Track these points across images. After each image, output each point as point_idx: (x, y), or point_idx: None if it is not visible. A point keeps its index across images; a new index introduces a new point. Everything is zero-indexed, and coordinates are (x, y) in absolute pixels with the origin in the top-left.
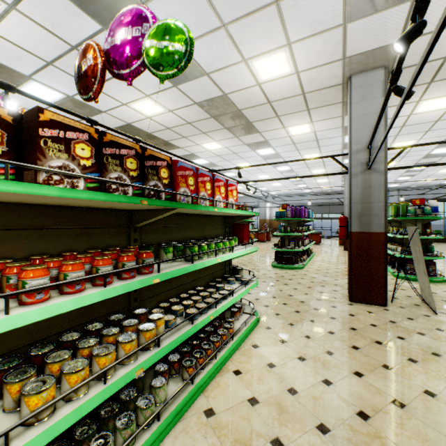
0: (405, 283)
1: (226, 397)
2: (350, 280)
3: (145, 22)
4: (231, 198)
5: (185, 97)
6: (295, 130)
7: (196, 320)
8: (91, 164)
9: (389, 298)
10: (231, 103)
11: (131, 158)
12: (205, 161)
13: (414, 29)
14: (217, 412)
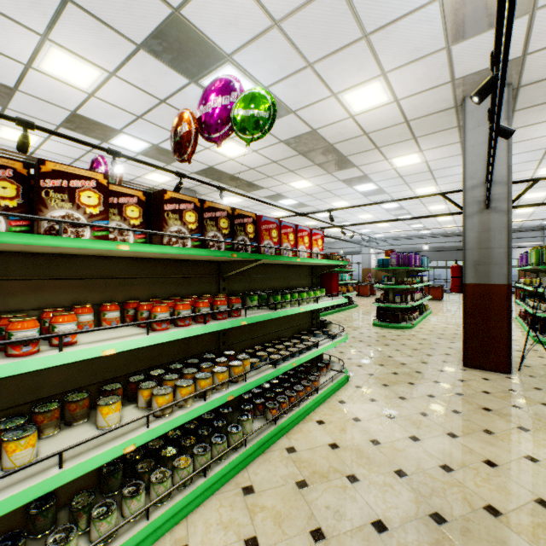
0: None
1: (308, 440)
2: (463, 341)
3: (233, 91)
4: (315, 247)
5: (269, 137)
6: (400, 161)
7: (279, 365)
8: (196, 227)
9: (518, 366)
10: (320, 138)
11: (223, 219)
12: (294, 201)
13: (490, 82)
14: (298, 450)
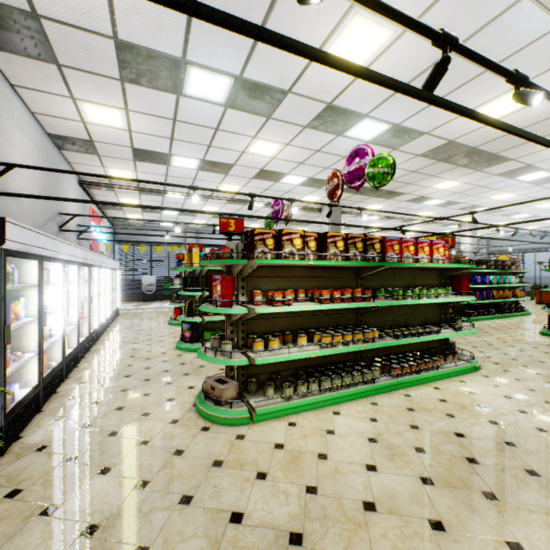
0: None
1: (422, 394)
2: None
3: (367, 156)
4: (436, 254)
5: (405, 154)
6: None
7: (400, 339)
8: (343, 249)
9: None
10: (459, 145)
11: (359, 242)
12: (440, 200)
13: None
14: (413, 397)
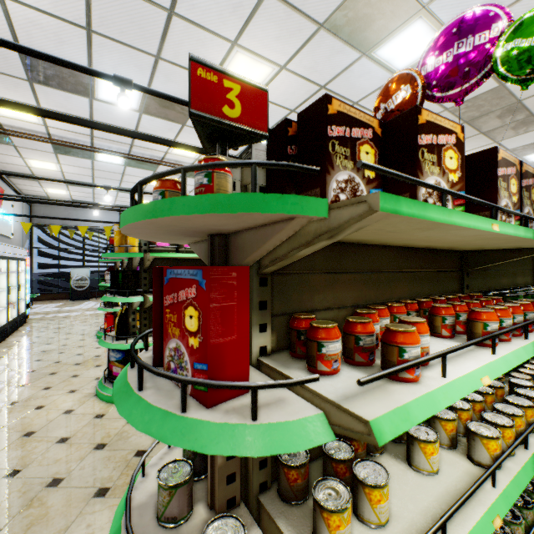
0: None
1: None
2: None
3: (495, 22)
4: None
5: (432, 106)
6: None
7: None
8: (516, 200)
9: None
10: (506, 95)
11: (533, 188)
12: None
13: None
14: None
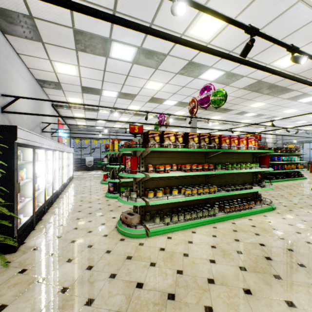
0: None
1: (242, 222)
2: None
3: (211, 90)
4: (250, 144)
5: (233, 88)
6: None
7: (230, 192)
8: (197, 142)
9: None
10: (264, 82)
11: (206, 138)
12: (254, 113)
13: None
14: (236, 224)
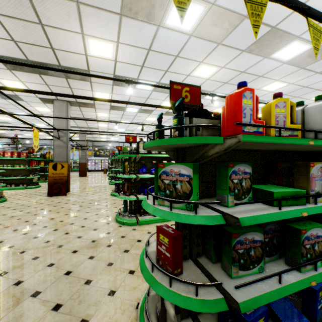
0: (103, 193)
1: None
2: None
3: None
4: (7, 155)
5: None
6: (103, 115)
7: None
8: None
9: (67, 193)
10: None
11: None
12: (122, 129)
13: None
14: None
